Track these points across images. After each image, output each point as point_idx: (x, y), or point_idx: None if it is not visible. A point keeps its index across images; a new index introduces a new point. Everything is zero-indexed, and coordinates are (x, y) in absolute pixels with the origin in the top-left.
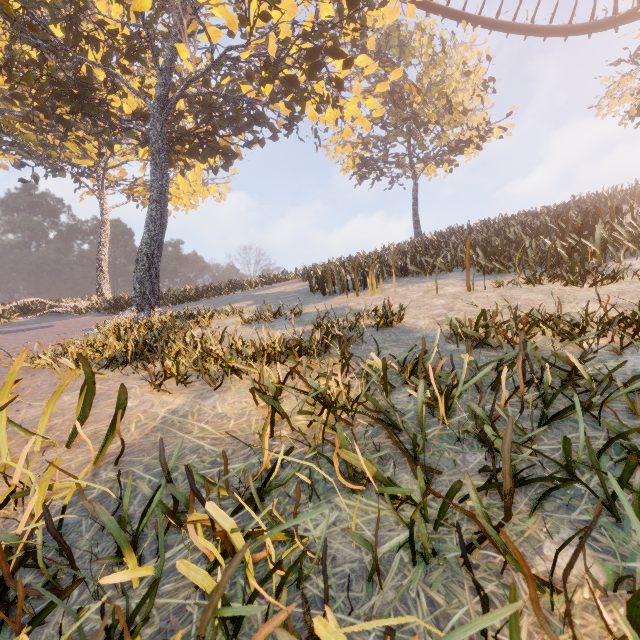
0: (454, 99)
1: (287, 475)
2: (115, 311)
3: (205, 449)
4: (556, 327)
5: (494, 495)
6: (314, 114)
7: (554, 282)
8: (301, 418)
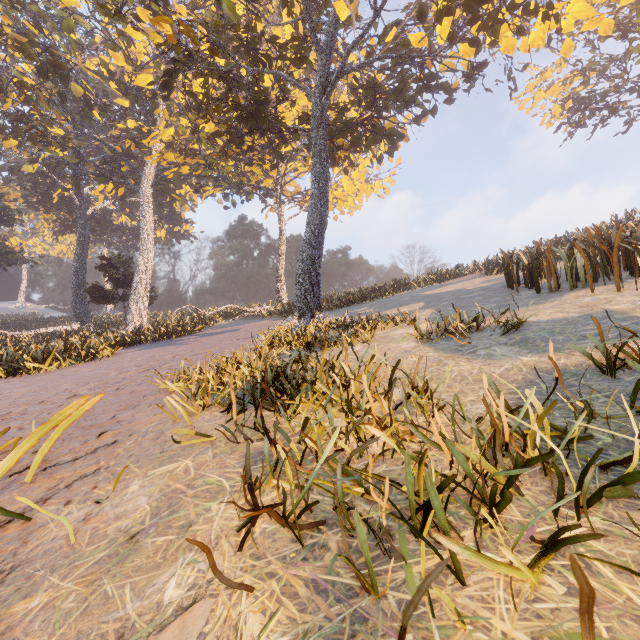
0: None
1: None
2: (287, 315)
3: None
4: None
5: None
6: (510, 43)
7: None
8: None
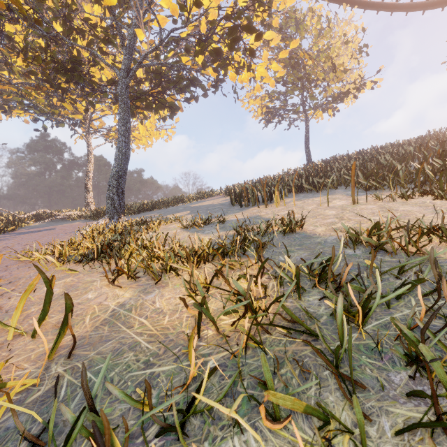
0: (337, 62)
1: (212, 384)
2: (96, 218)
3: (141, 346)
4: (442, 236)
5: (437, 436)
6: (233, 76)
7: (424, 196)
8: (225, 317)
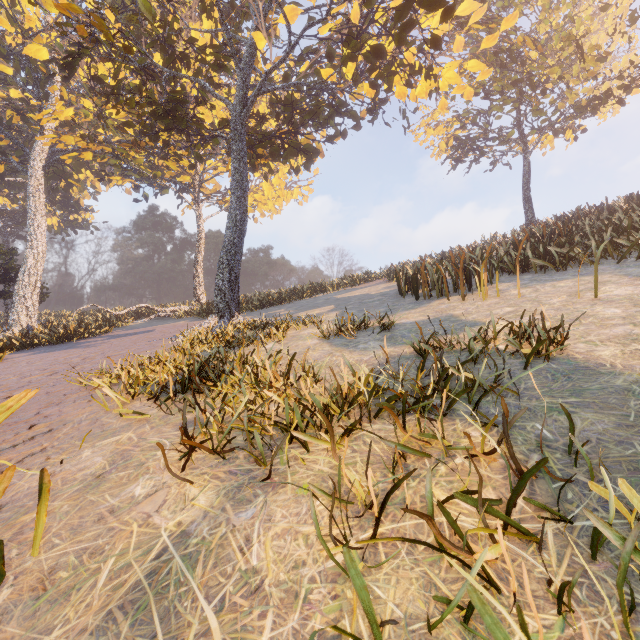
0: (585, 45)
1: None
2: (206, 316)
3: None
4: None
5: None
6: (402, 91)
7: None
8: None
